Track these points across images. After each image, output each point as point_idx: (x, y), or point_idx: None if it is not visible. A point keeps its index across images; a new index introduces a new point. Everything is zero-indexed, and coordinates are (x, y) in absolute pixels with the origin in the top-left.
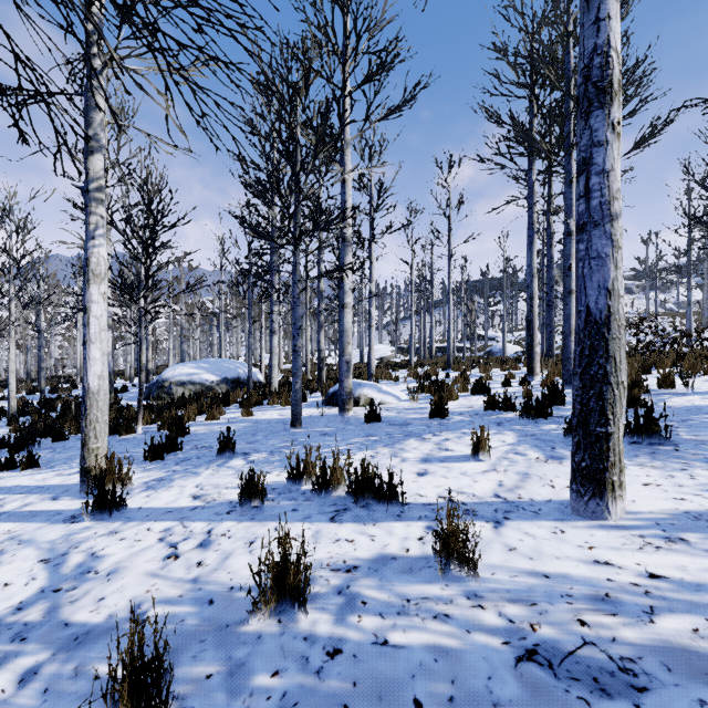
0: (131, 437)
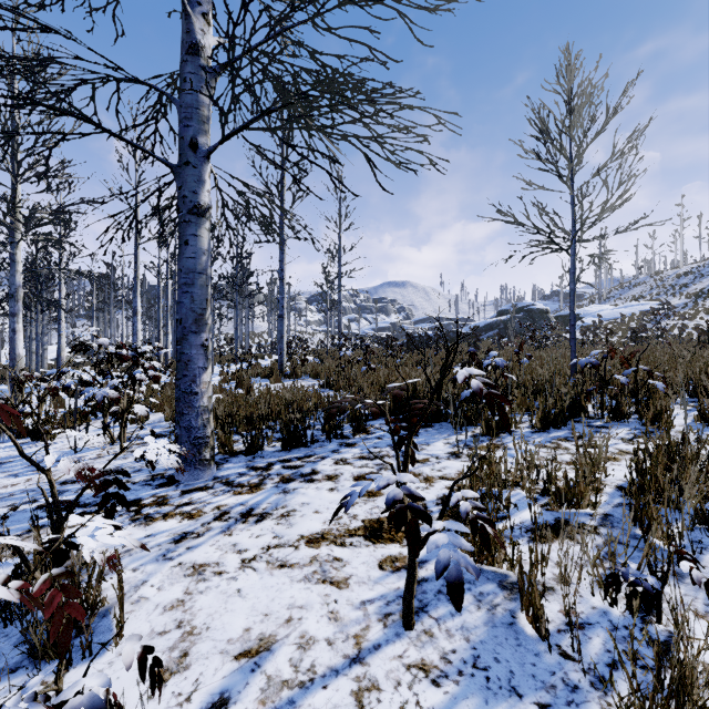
0: None
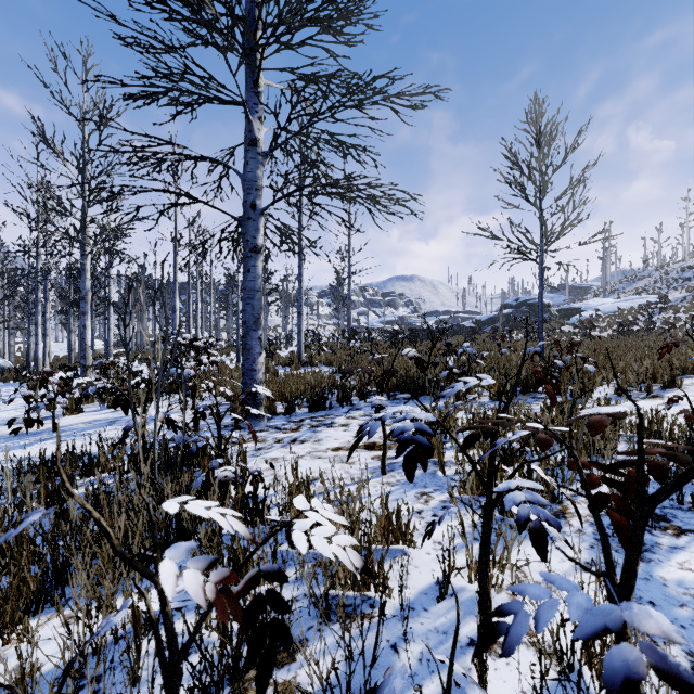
0: None
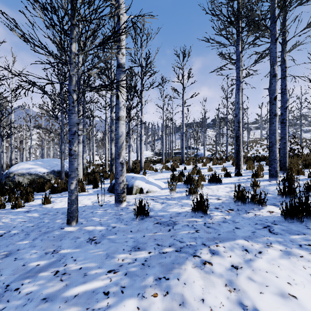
0: None
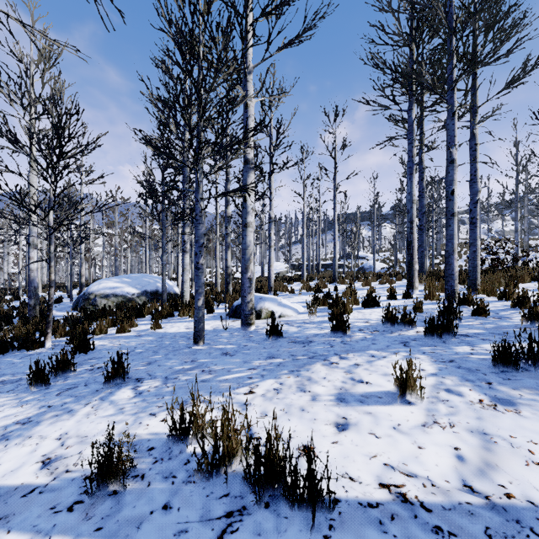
0: (37, 352)
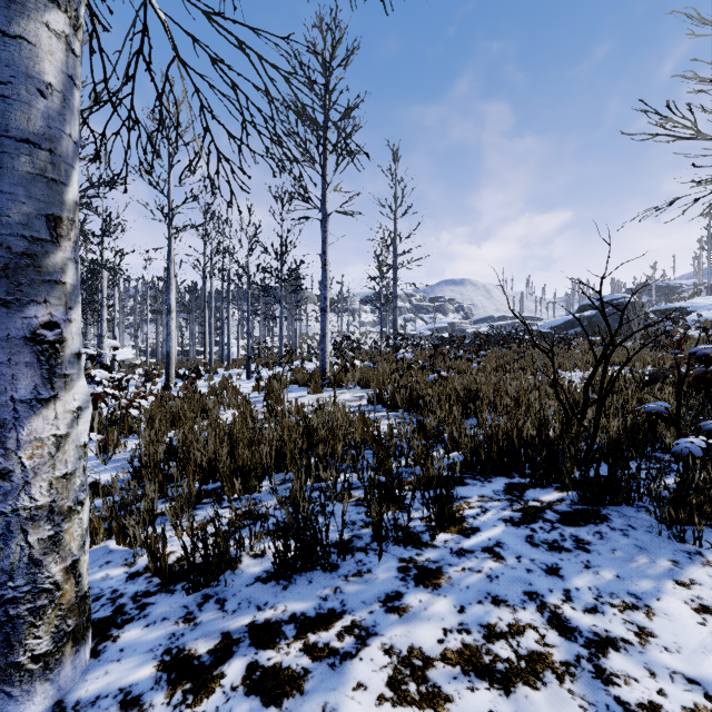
0: None
